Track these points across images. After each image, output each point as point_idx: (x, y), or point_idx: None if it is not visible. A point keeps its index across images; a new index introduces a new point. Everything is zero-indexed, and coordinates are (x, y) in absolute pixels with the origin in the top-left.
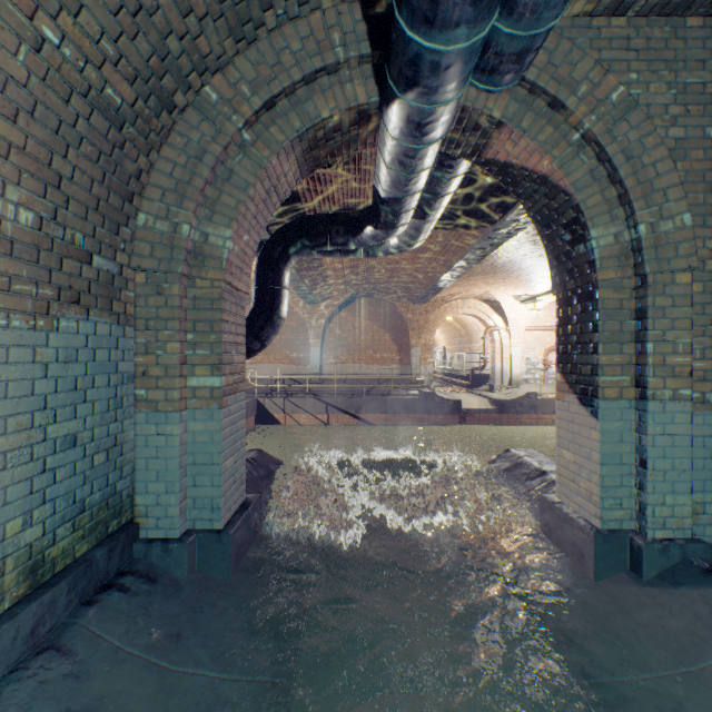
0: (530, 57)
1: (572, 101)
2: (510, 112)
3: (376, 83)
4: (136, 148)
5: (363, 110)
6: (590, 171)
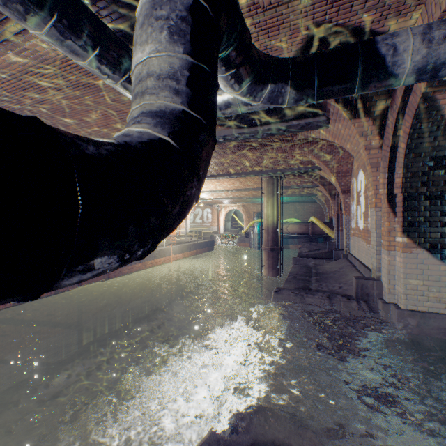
0: None
1: None
2: None
3: None
4: None
5: None
6: None
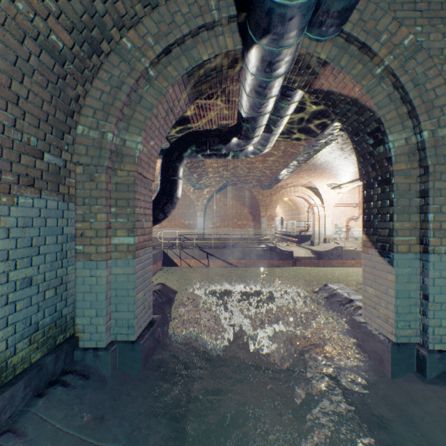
0: (347, 14)
1: (376, 46)
2: (332, 55)
3: (240, 36)
4: (75, 80)
5: (231, 55)
6: (388, 95)
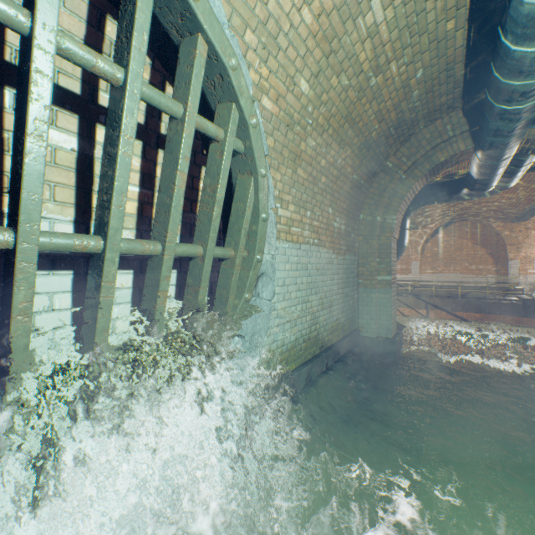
0: None
1: None
2: None
3: (470, 140)
4: (363, 193)
5: (462, 152)
6: None
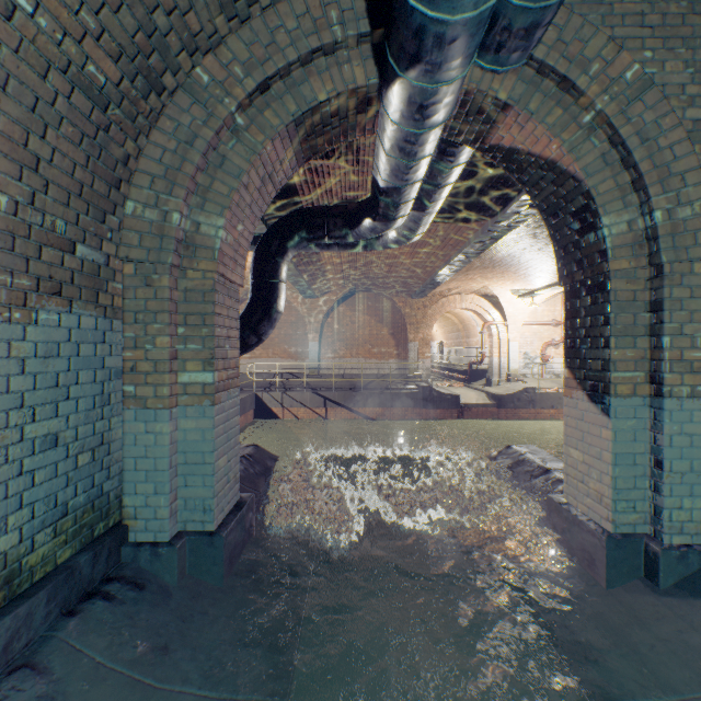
0: (539, 32)
1: (583, 81)
2: (516, 94)
3: (375, 64)
4: (122, 131)
5: (361, 93)
6: (601, 155)
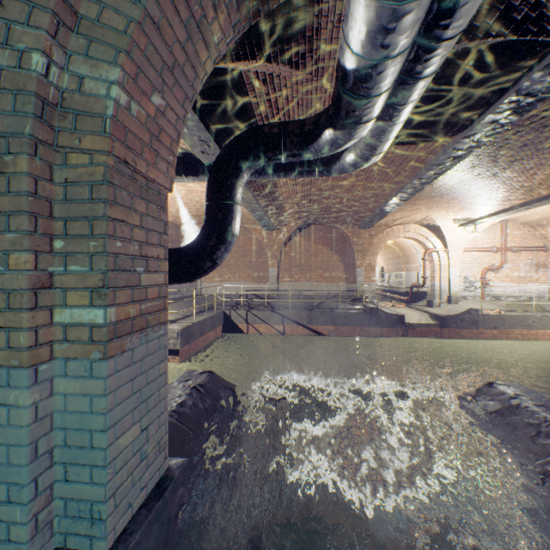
0: None
1: None
2: None
3: None
4: None
5: None
6: None
